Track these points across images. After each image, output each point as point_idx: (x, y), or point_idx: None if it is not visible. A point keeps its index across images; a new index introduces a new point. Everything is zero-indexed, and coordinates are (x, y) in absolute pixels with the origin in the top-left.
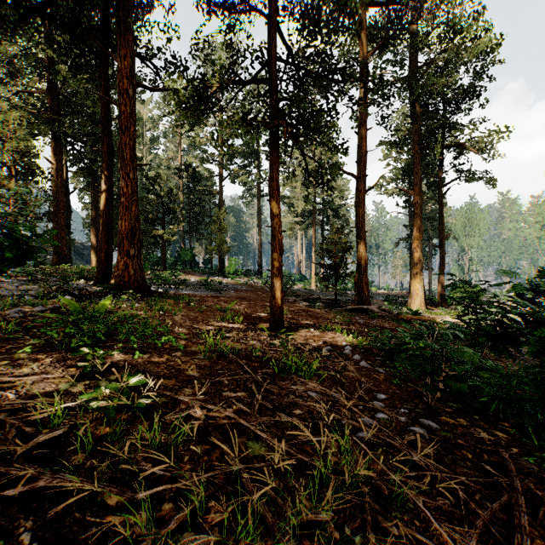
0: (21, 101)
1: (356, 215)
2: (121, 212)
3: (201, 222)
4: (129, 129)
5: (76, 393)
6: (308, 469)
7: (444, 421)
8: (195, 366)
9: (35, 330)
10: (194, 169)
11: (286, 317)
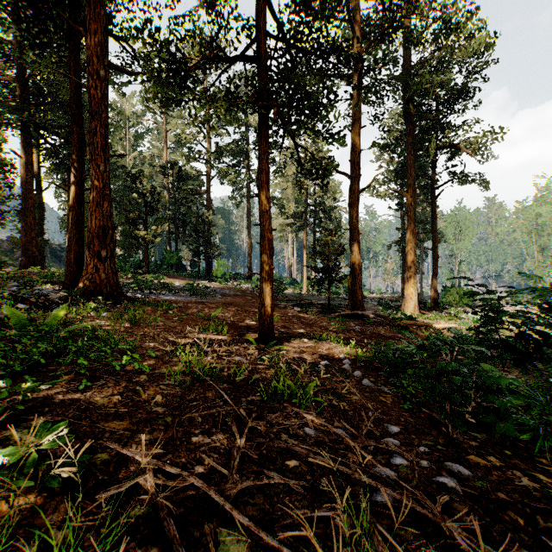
0: None
1: (349, 216)
2: (91, 208)
3: (187, 223)
4: (99, 114)
5: None
6: None
7: (474, 463)
8: (160, 397)
9: None
10: (180, 168)
11: (277, 325)
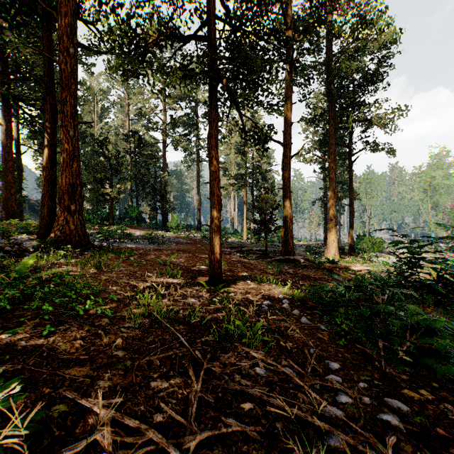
0: None
1: (283, 177)
2: (61, 168)
3: (147, 183)
4: (69, 86)
5: None
6: None
7: (409, 397)
8: (121, 340)
9: None
10: (140, 136)
11: (223, 269)
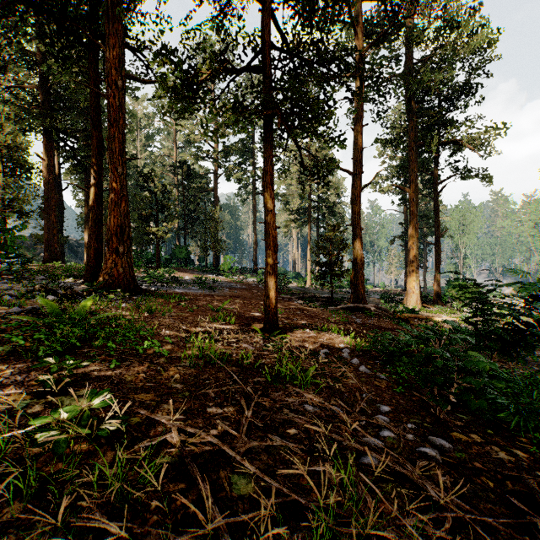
0: (12, 96)
1: (352, 212)
2: (110, 208)
3: (196, 220)
4: (117, 121)
5: (32, 415)
6: (305, 513)
7: (457, 439)
8: (178, 376)
9: (4, 335)
10: (189, 166)
11: (281, 316)
